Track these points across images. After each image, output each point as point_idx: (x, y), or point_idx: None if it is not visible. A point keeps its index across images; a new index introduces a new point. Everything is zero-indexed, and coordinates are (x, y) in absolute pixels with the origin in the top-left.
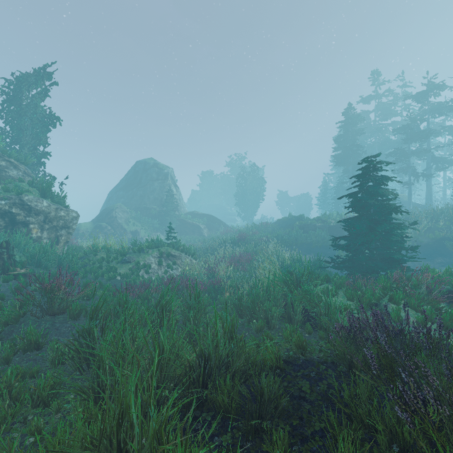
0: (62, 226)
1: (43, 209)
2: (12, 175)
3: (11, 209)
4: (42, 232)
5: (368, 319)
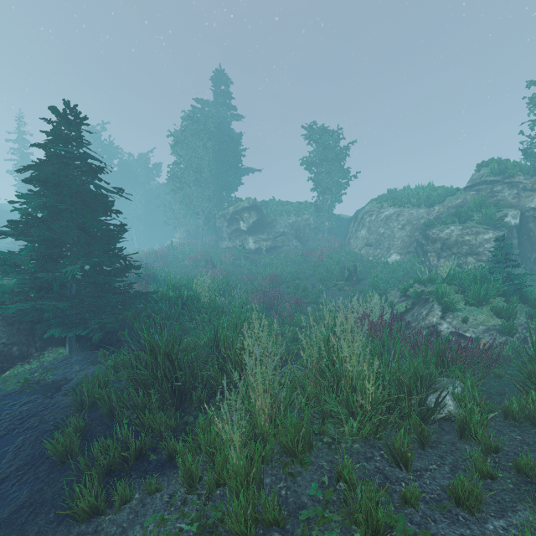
0: (466, 252)
1: (440, 236)
2: (499, 199)
3: (422, 240)
4: (439, 260)
5: (140, 290)
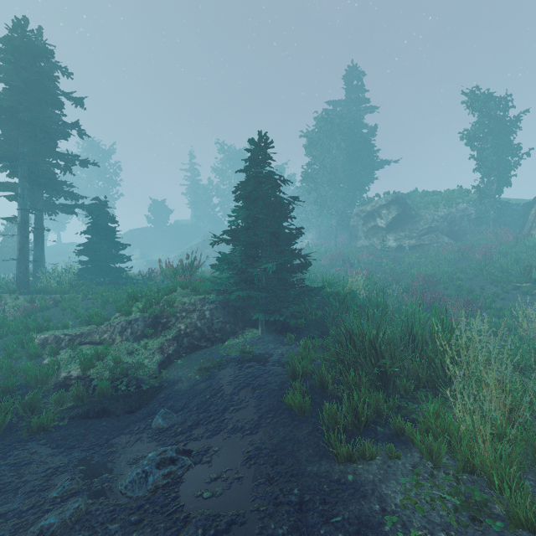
0: None
1: None
2: None
3: None
4: None
5: None
